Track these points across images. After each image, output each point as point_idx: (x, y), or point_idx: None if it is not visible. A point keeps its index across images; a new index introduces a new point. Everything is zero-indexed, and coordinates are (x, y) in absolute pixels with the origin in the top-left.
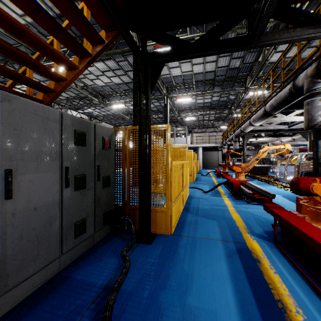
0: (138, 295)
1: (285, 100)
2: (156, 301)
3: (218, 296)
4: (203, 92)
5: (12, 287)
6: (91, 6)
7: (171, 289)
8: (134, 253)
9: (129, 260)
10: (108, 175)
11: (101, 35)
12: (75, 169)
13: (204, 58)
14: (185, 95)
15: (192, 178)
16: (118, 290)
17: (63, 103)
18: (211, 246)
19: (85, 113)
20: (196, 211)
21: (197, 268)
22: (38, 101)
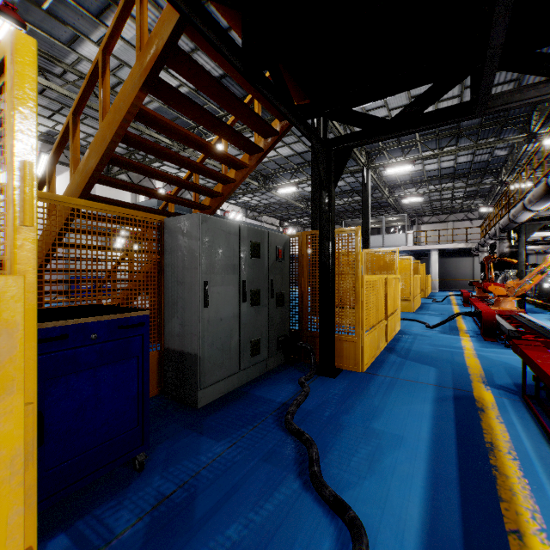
0: (318, 414)
1: None
2: (337, 420)
3: (409, 428)
4: (435, 152)
5: (207, 385)
6: (266, 103)
7: (355, 415)
8: (313, 383)
9: (308, 386)
10: (281, 292)
11: (274, 125)
12: (250, 283)
13: None
14: (400, 160)
15: (411, 305)
16: (298, 406)
17: None
18: (416, 388)
19: (239, 203)
20: (406, 351)
21: (390, 404)
22: (206, 207)
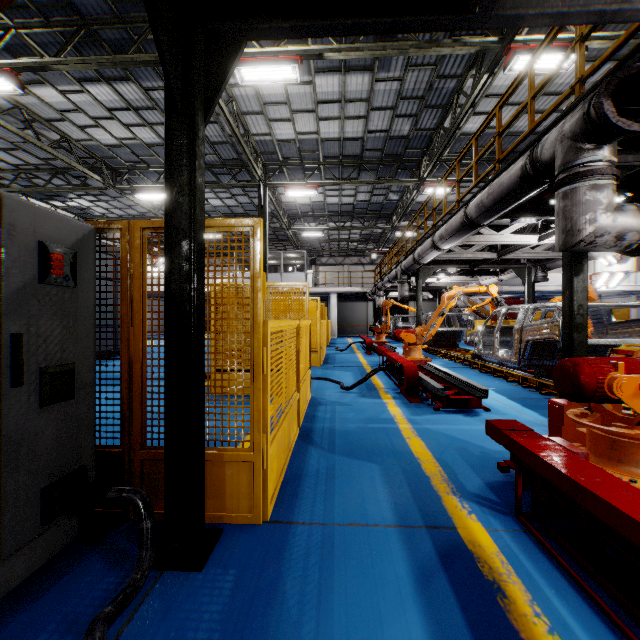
0: None
1: (510, 192)
2: None
3: None
4: (339, 181)
5: None
6: None
7: None
8: (137, 619)
9: None
10: (65, 363)
11: None
12: None
13: (343, 107)
14: (303, 183)
15: (319, 358)
16: None
17: (9, 180)
18: (373, 549)
19: (71, 208)
20: (330, 440)
21: None
22: None
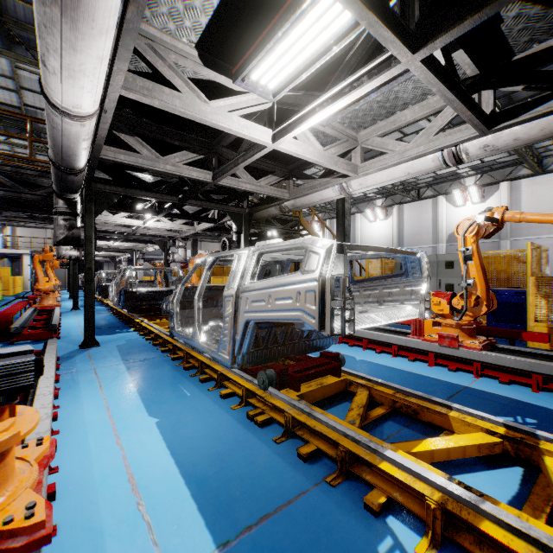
0: None
1: None
2: None
3: None
4: None
5: None
6: None
7: None
8: None
9: None
10: None
11: None
12: None
13: (13, 148)
14: None
15: None
16: None
17: None
18: None
19: None
20: None
21: None
22: None
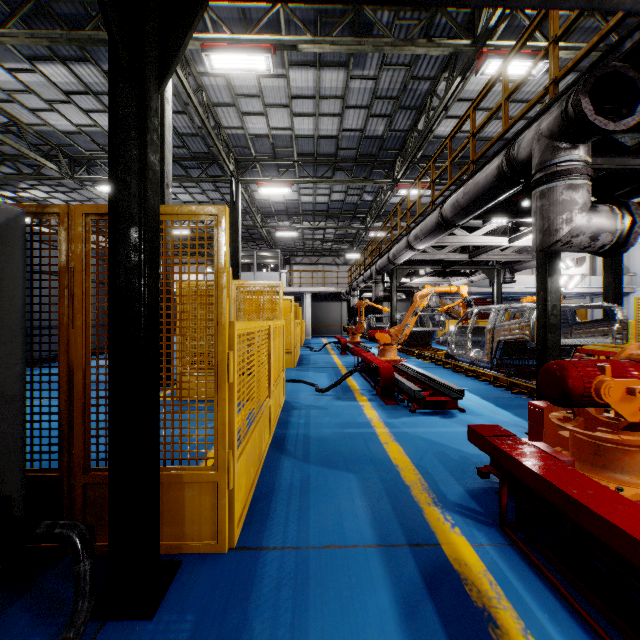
0: None
1: (486, 191)
2: None
3: None
4: (314, 179)
5: None
6: None
7: None
8: None
9: None
10: None
11: None
12: None
13: (318, 104)
14: (277, 180)
15: (293, 359)
16: None
17: None
18: (352, 576)
19: (24, 199)
20: (304, 449)
21: None
22: None
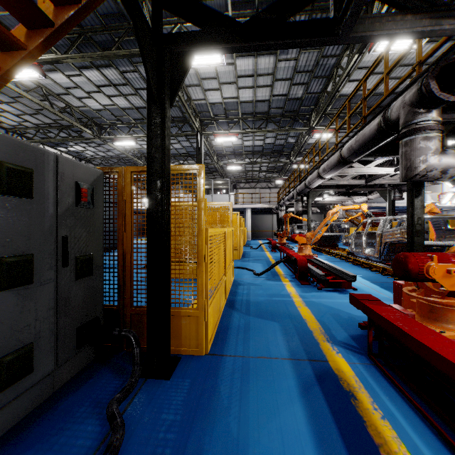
0: None
1: (370, 140)
2: None
3: None
4: (253, 130)
5: None
6: None
7: None
8: (135, 402)
9: (122, 424)
10: (88, 254)
11: None
12: (2, 244)
13: (255, 80)
14: (227, 132)
15: (238, 254)
16: None
17: (31, 134)
18: (274, 371)
19: (71, 152)
20: (247, 307)
21: (253, 425)
22: None
